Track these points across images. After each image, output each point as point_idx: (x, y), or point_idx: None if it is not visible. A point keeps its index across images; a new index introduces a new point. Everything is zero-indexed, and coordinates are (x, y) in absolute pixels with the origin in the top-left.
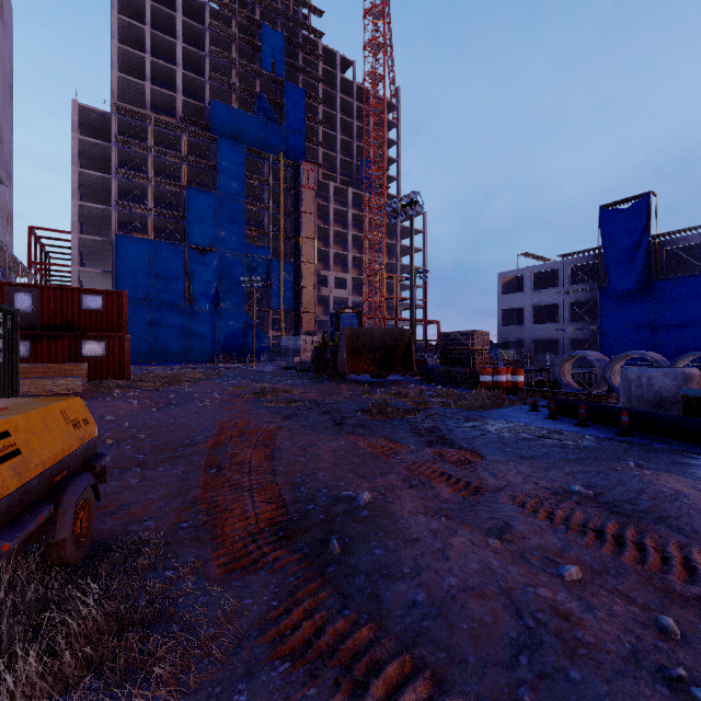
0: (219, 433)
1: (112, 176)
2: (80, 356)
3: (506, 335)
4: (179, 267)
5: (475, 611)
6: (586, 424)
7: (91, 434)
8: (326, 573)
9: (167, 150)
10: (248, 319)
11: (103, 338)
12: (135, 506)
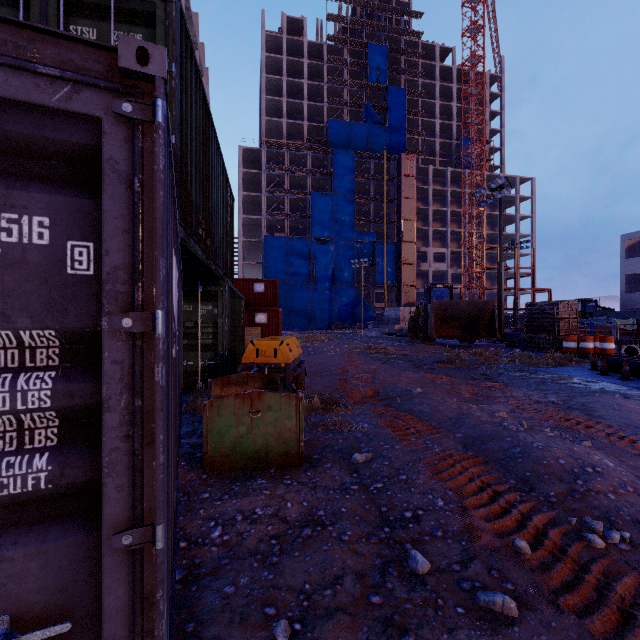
0: (343, 367)
1: (262, 194)
2: (254, 323)
3: (631, 303)
4: (305, 256)
5: (445, 413)
6: (629, 379)
7: (300, 352)
8: (393, 406)
9: (297, 168)
10: (357, 293)
11: (266, 312)
12: (312, 388)
